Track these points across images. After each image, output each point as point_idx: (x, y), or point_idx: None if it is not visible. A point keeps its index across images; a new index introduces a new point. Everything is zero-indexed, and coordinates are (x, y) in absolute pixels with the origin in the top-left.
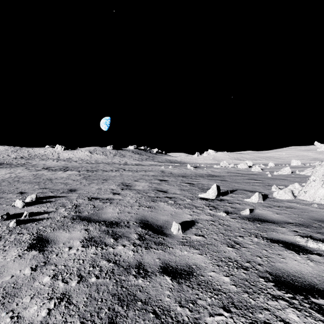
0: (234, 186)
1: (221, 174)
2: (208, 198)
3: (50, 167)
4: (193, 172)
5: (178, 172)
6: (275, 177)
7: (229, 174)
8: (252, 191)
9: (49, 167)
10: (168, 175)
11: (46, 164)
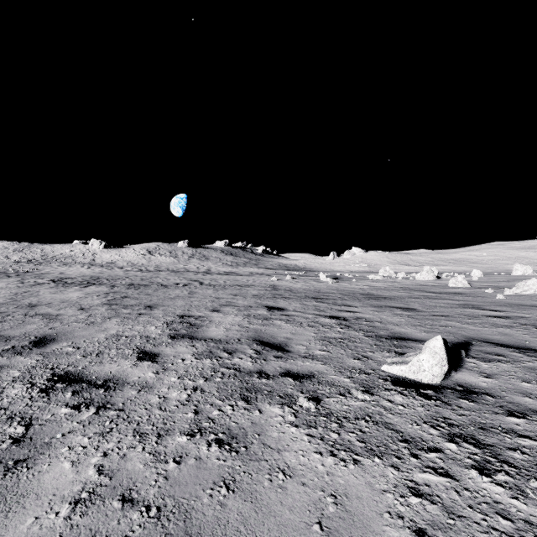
0: (448, 326)
1: (392, 293)
2: (417, 380)
3: (66, 278)
4: (333, 289)
5: (304, 289)
6: (519, 302)
7: (408, 293)
8: (515, 346)
9: (65, 278)
10: (286, 295)
11: (66, 272)
